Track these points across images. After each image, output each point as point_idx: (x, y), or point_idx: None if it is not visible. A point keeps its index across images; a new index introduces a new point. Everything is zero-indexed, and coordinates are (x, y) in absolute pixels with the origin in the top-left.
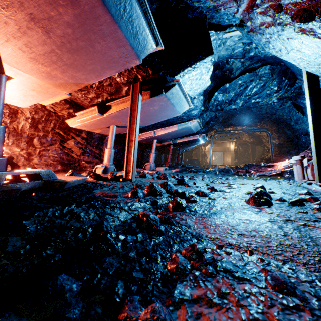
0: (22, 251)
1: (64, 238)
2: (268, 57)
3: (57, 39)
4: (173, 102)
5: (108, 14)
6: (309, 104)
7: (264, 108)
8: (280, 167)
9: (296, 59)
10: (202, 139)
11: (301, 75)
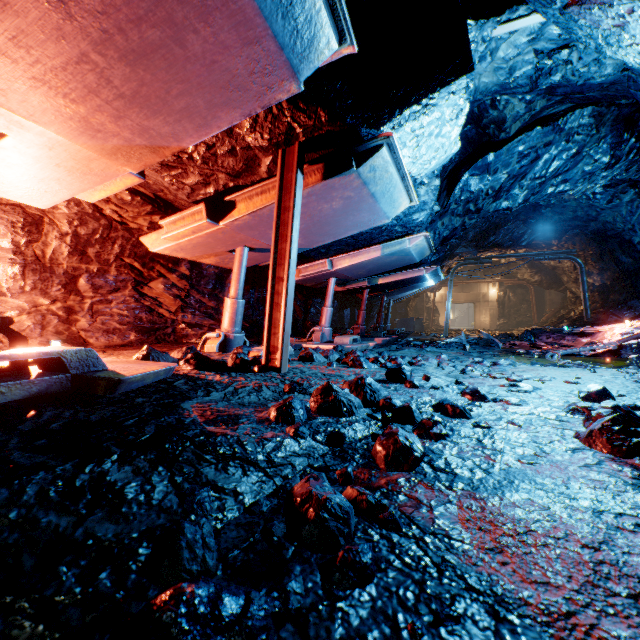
0: None
1: (50, 594)
2: (592, 87)
3: (89, 22)
4: (376, 189)
5: None
6: None
7: (569, 207)
8: (611, 337)
9: None
10: (432, 276)
11: None
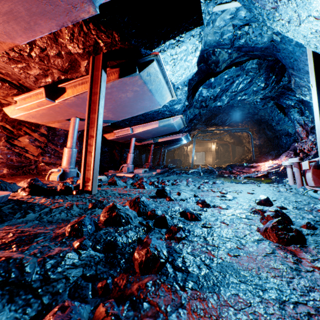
0: None
1: None
2: (257, 49)
3: None
4: (152, 87)
5: None
6: (316, 95)
7: (246, 108)
8: (264, 168)
9: (308, 34)
10: (185, 138)
11: (294, 69)
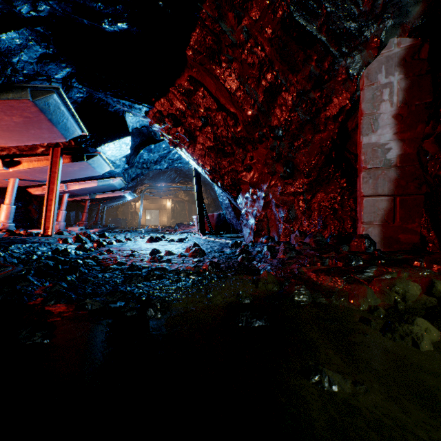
0: (24, 256)
1: (39, 254)
2: None
3: None
4: (95, 165)
5: (50, 123)
6: (195, 182)
7: (192, 169)
8: None
9: None
10: (129, 196)
11: None
